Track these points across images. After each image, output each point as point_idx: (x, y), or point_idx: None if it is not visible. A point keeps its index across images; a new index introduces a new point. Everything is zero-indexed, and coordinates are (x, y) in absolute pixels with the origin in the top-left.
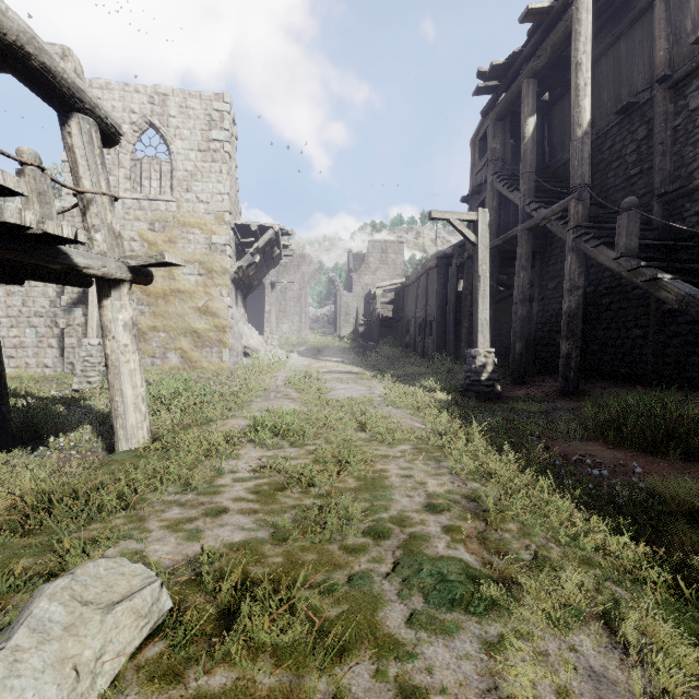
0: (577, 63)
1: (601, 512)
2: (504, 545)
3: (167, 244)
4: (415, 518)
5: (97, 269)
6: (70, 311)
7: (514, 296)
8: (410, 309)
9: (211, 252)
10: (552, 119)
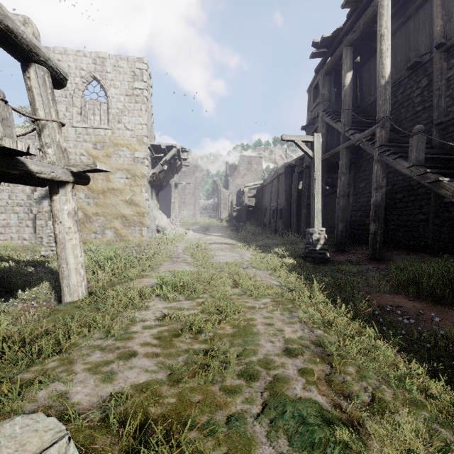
0: (381, 35)
1: (417, 357)
2: (347, 387)
3: (105, 157)
4: (277, 361)
5: (47, 174)
6: (40, 203)
7: (338, 192)
8: (266, 201)
9: (134, 163)
10: (362, 74)
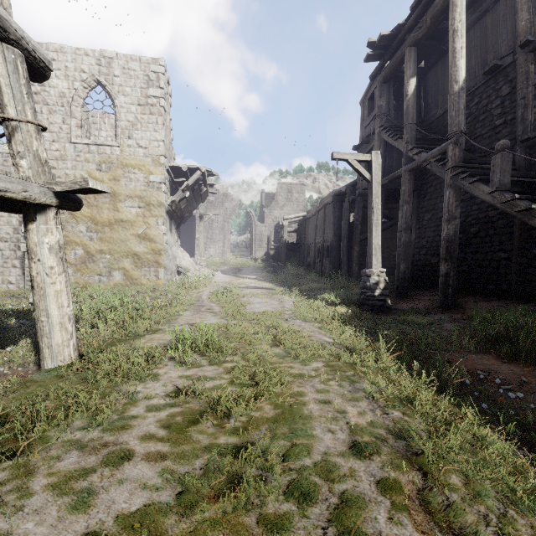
0: (454, 30)
1: None
2: (459, 517)
3: (112, 181)
4: (343, 466)
5: (17, 192)
6: None
7: (399, 225)
8: (310, 237)
9: (149, 189)
10: (427, 82)
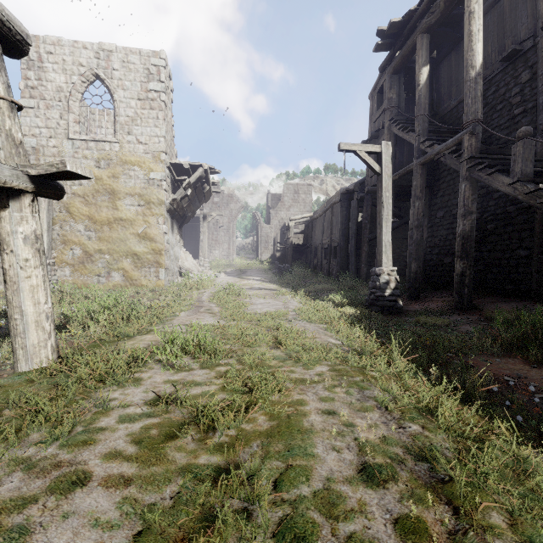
0: (470, 12)
1: None
2: None
3: (111, 179)
4: (350, 498)
5: None
6: None
7: (410, 222)
8: (317, 237)
9: (149, 186)
10: (439, 73)
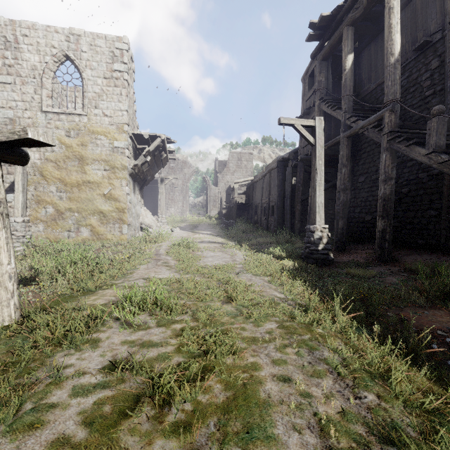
0: (390, 8)
1: None
2: None
3: (80, 146)
4: None
5: None
6: None
7: (338, 186)
8: (257, 198)
9: (113, 153)
10: (361, 61)
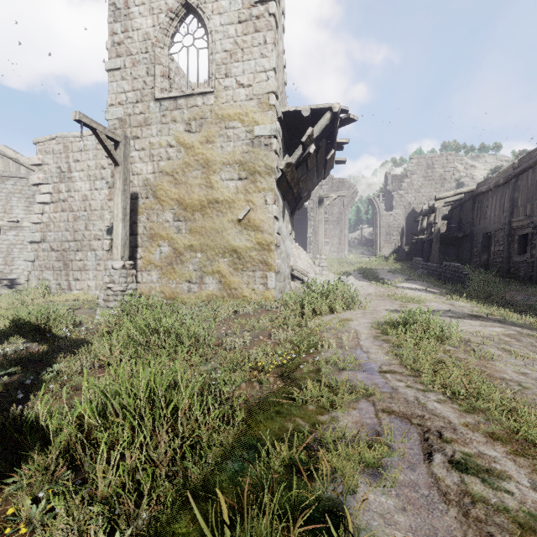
0: None
1: None
2: None
3: (204, 145)
4: None
5: None
6: (112, 231)
7: None
8: (490, 220)
9: (253, 149)
10: None
